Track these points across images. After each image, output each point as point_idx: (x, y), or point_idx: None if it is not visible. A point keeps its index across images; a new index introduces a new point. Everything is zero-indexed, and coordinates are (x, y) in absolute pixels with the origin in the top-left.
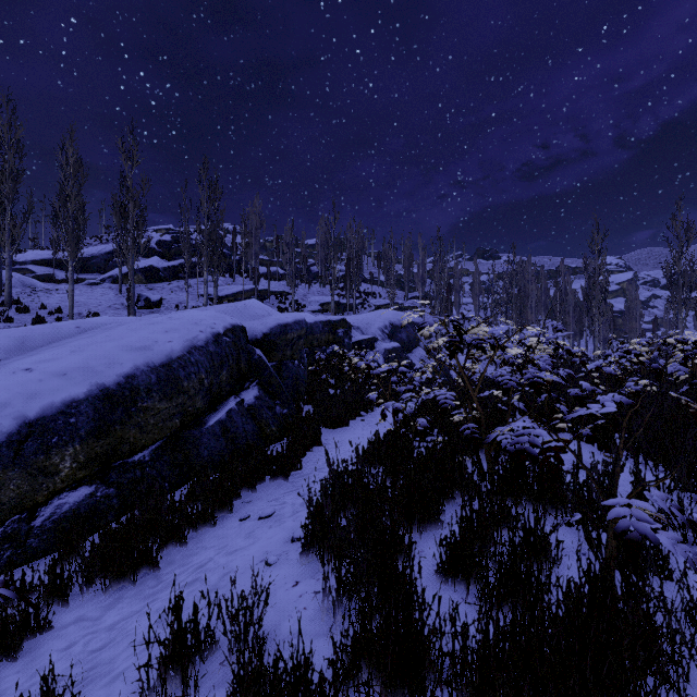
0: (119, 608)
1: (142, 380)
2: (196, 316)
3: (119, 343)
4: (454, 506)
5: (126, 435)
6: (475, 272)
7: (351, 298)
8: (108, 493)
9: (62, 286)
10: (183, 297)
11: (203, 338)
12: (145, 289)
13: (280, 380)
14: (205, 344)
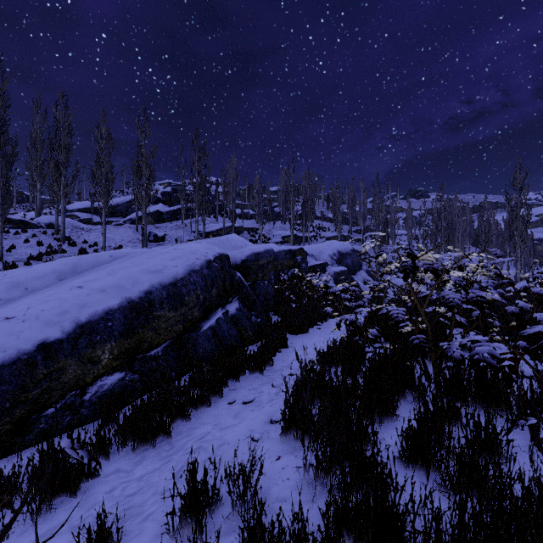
0: (144, 464)
1: (156, 295)
2: (193, 247)
3: (140, 268)
4: (406, 403)
5: (146, 335)
6: (408, 209)
7: (306, 232)
8: (133, 378)
9: (97, 227)
10: (180, 233)
11: (198, 263)
12: (153, 227)
13: (254, 296)
14: (200, 268)
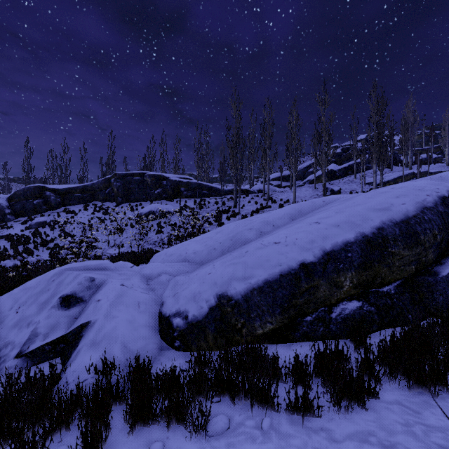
0: (433, 412)
1: (388, 232)
2: (416, 184)
3: (364, 206)
4: None
5: (380, 270)
6: None
7: None
8: (370, 310)
9: (286, 189)
10: (353, 187)
11: (430, 200)
12: (328, 184)
13: None
14: (434, 205)
